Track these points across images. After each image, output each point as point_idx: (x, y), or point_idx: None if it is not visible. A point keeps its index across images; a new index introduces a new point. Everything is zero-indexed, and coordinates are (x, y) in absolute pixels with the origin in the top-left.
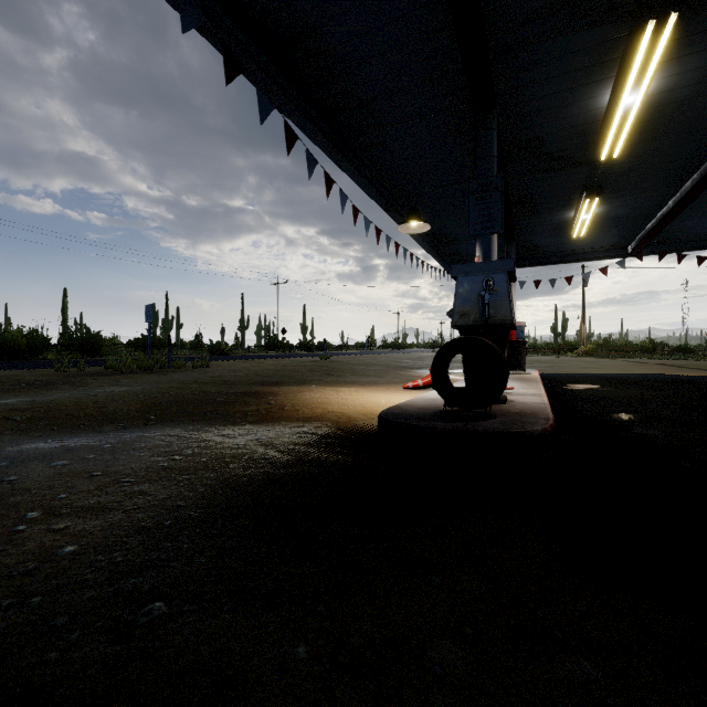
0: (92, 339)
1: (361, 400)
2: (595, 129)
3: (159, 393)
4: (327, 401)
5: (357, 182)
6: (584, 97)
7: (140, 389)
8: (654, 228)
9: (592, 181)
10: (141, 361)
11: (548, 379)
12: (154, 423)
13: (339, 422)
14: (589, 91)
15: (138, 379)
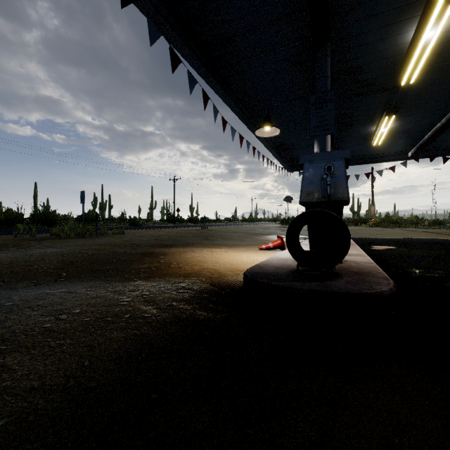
0: (50, 215)
1: (229, 258)
2: (399, 61)
3: (80, 253)
4: (204, 259)
5: (226, 102)
6: (395, 33)
7: (67, 250)
8: (429, 138)
9: (391, 103)
10: (76, 230)
11: (356, 242)
12: (62, 280)
13: (212, 278)
14: (399, 28)
15: (70, 242)
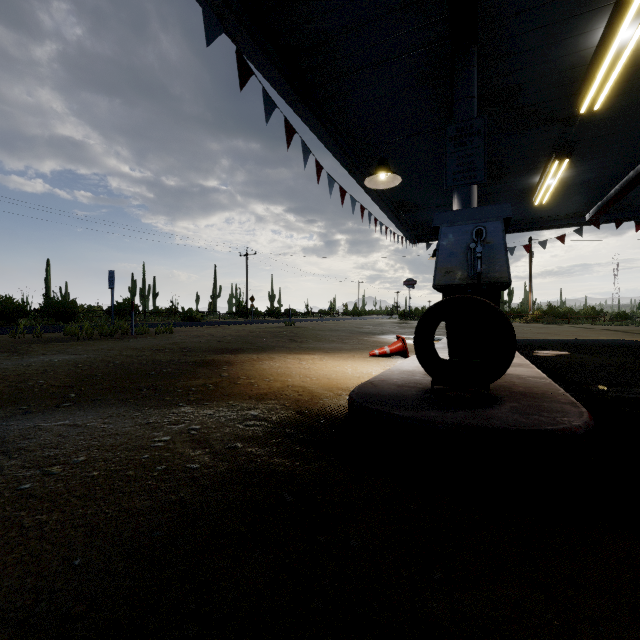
0: (67, 306)
1: (326, 370)
2: (579, 76)
3: (103, 363)
4: (287, 372)
5: (321, 139)
6: (574, 33)
7: (85, 357)
8: (617, 194)
9: (564, 141)
10: (102, 327)
11: None
12: (68, 405)
13: (299, 401)
14: (581, 24)
15: (92, 346)
